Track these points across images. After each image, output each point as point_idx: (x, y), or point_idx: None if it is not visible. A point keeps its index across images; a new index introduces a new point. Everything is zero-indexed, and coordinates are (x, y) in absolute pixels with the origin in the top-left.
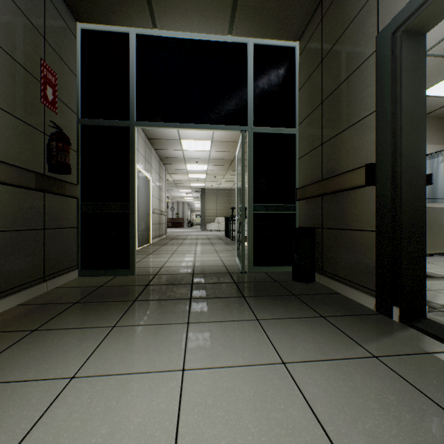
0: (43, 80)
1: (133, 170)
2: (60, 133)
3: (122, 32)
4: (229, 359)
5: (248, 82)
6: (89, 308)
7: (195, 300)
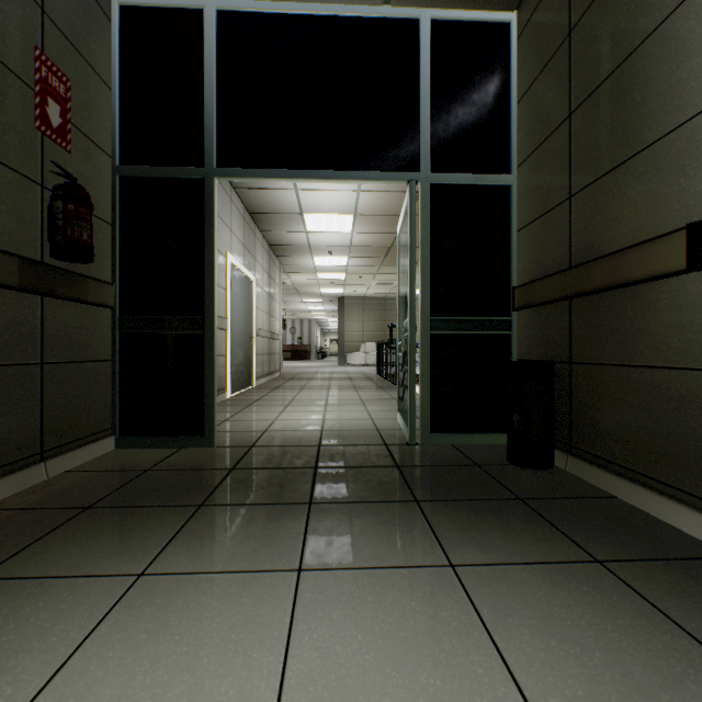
0: (39, 86)
1: (211, 256)
2: (71, 185)
3: (192, 7)
4: (392, 700)
5: (421, 91)
6: (108, 522)
7: (320, 508)
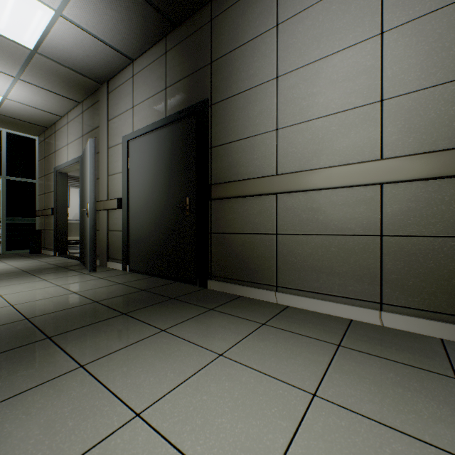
0: None
1: None
2: None
3: None
4: None
5: (3, 152)
6: None
7: None
